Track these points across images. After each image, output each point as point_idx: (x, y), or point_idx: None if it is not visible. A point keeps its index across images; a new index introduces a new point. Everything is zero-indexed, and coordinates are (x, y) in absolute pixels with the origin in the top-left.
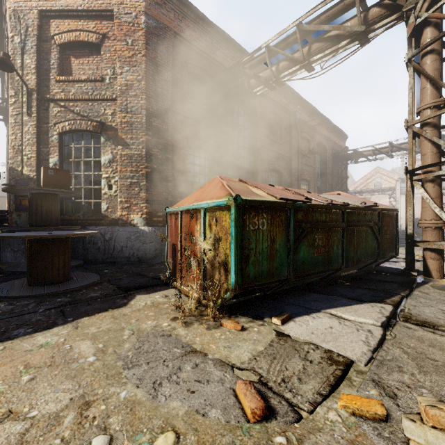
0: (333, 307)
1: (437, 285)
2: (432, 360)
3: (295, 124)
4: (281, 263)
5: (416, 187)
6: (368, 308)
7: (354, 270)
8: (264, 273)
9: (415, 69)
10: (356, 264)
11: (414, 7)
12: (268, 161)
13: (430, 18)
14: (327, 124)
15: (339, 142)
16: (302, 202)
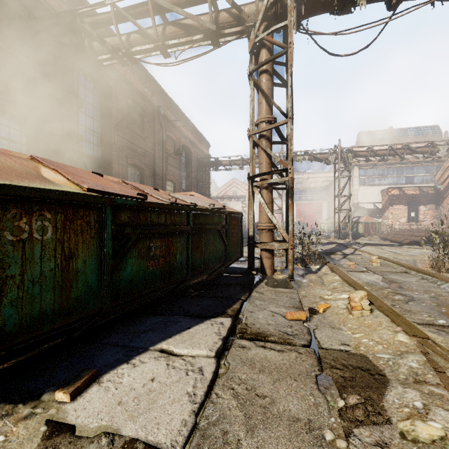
0: (167, 338)
1: (269, 282)
2: (261, 398)
3: (160, 120)
4: (89, 289)
5: (256, 192)
6: (207, 328)
7: (205, 276)
8: (47, 314)
9: (255, 86)
10: (204, 271)
11: (254, 25)
12: (126, 154)
13: (265, 40)
14: (193, 129)
15: (203, 149)
16: (132, 198)
